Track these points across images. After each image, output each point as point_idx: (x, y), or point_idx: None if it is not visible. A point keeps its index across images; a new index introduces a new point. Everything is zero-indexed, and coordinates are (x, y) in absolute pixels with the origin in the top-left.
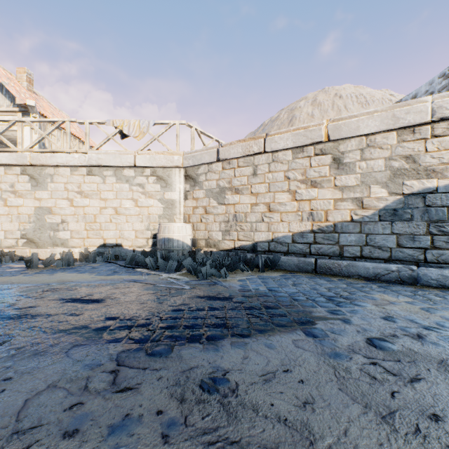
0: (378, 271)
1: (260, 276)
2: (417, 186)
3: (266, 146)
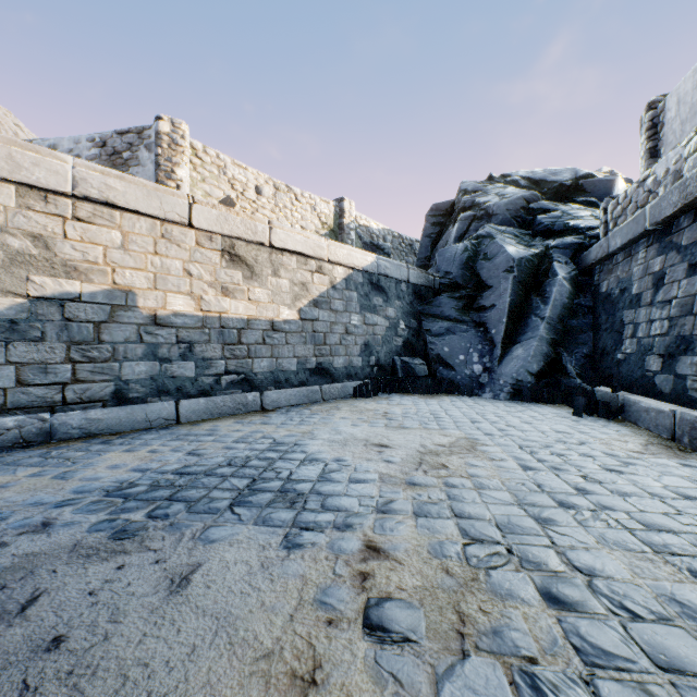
0: None
1: None
2: (53, 288)
3: None
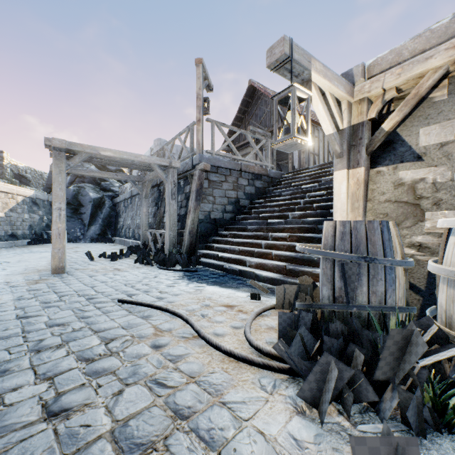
0: None
1: None
2: None
3: None
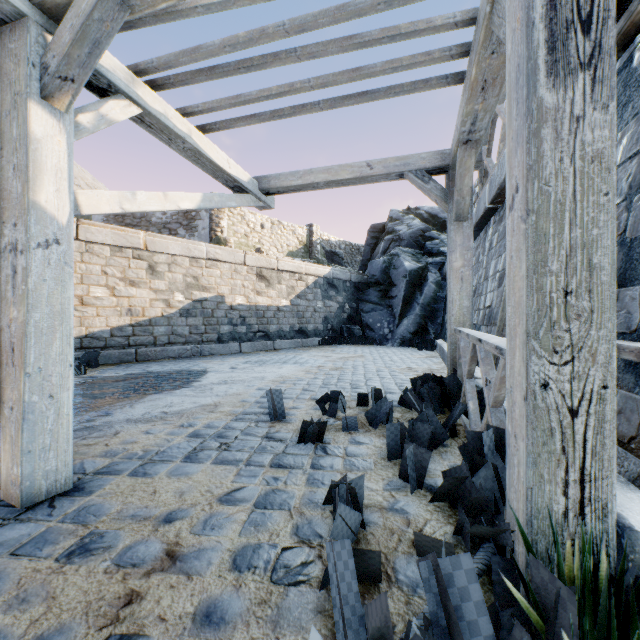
0: (181, 351)
1: (106, 369)
2: (199, 296)
3: (80, 233)
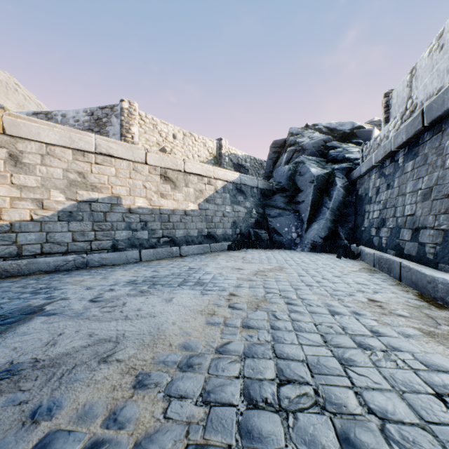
0: (59, 263)
1: None
2: (87, 196)
3: None
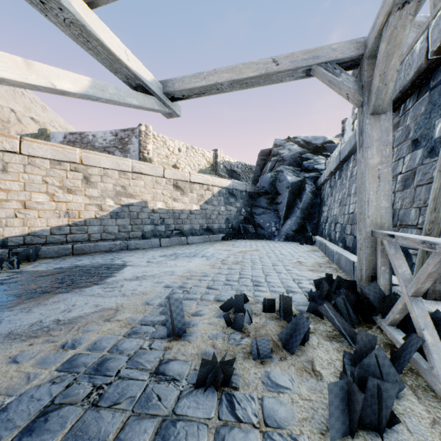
0: (111, 246)
1: (41, 263)
2: (127, 202)
3: (22, 148)
